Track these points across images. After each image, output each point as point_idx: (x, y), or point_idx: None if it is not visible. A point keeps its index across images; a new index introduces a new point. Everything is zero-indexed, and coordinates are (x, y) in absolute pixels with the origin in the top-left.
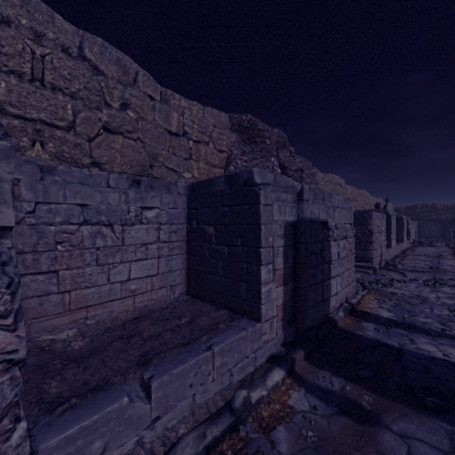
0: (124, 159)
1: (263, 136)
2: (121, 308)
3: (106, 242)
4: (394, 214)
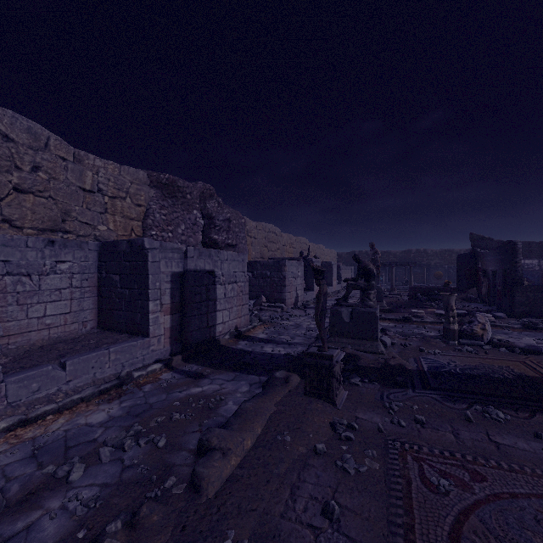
0: (35, 216)
1: (184, 192)
2: (38, 338)
3: (26, 288)
4: (317, 261)
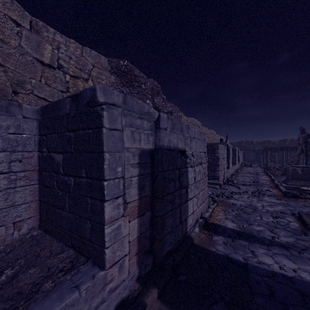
0: None
1: (139, 82)
2: None
3: None
4: (231, 146)
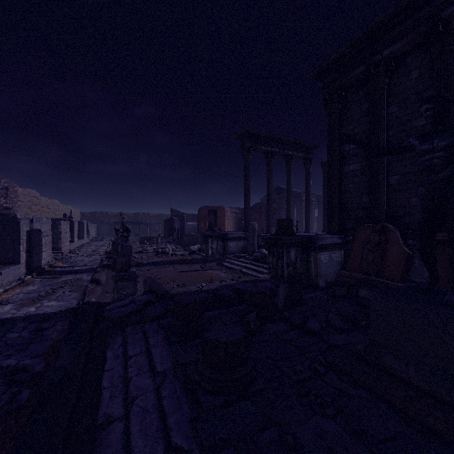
0: None
1: None
2: None
3: None
4: (76, 220)
